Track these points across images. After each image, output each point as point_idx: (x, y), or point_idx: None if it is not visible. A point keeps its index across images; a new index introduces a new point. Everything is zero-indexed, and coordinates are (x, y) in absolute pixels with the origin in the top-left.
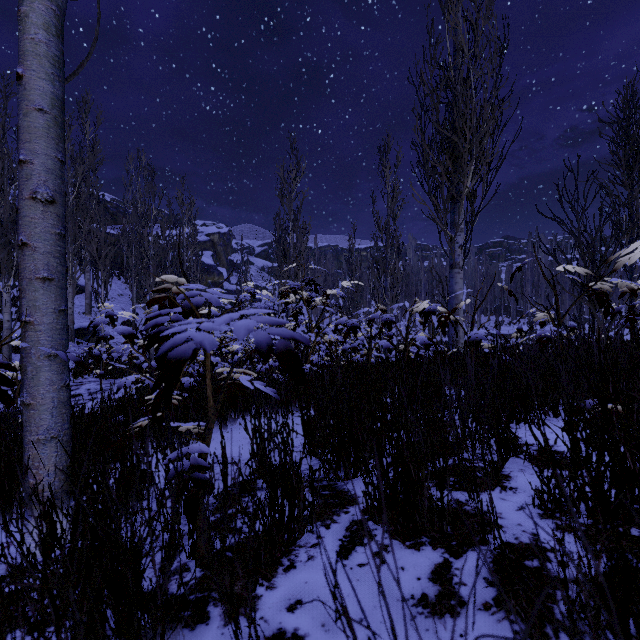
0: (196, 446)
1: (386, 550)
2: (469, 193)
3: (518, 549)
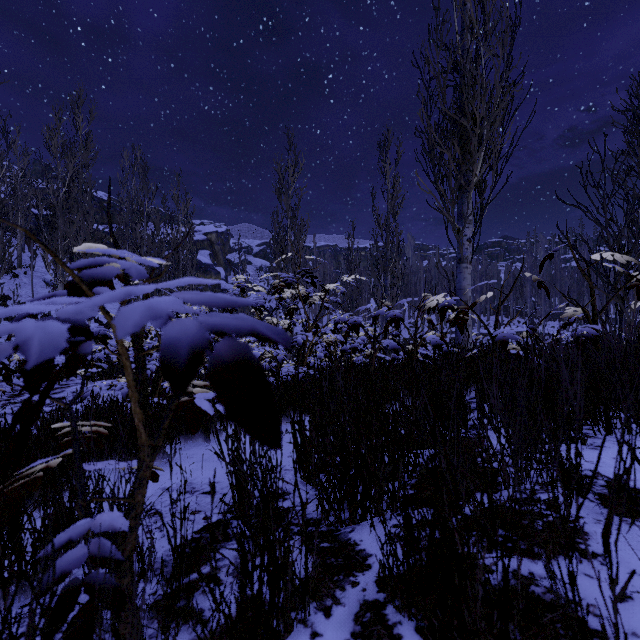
0: (106, 518)
1: None
2: (478, 182)
3: None
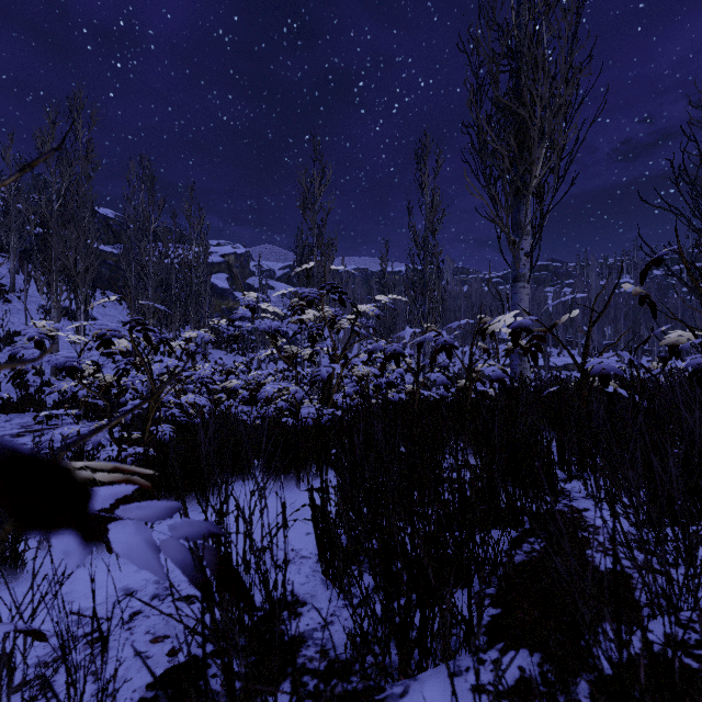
0: None
1: None
2: (537, 186)
3: None
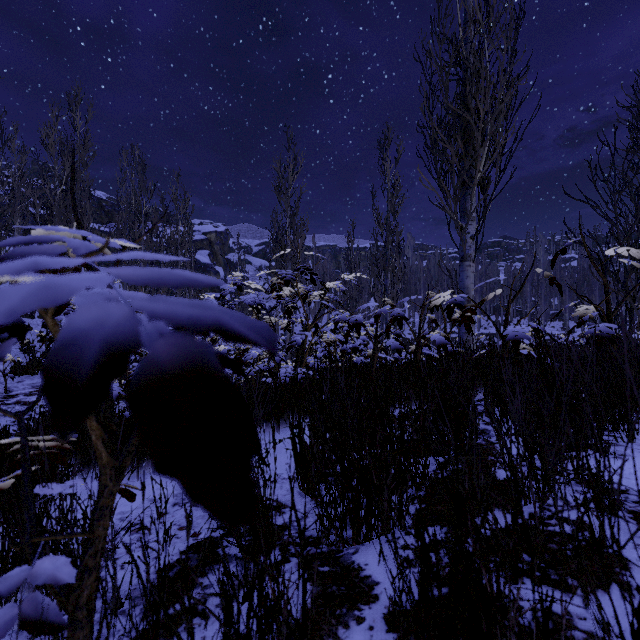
0: (48, 564)
1: None
2: (481, 178)
3: None
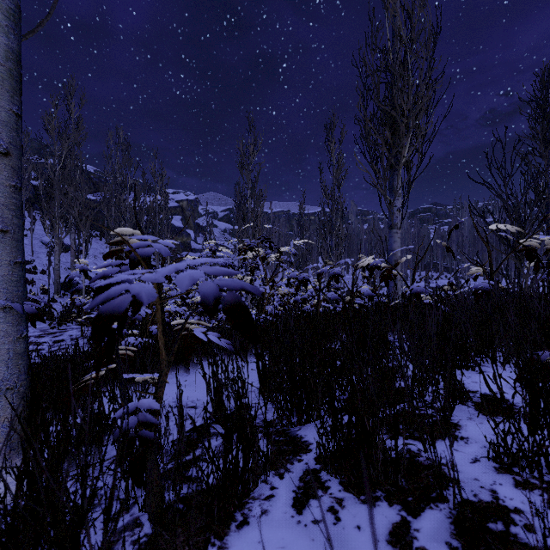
0: (146, 401)
1: (341, 505)
2: (406, 162)
3: (479, 508)
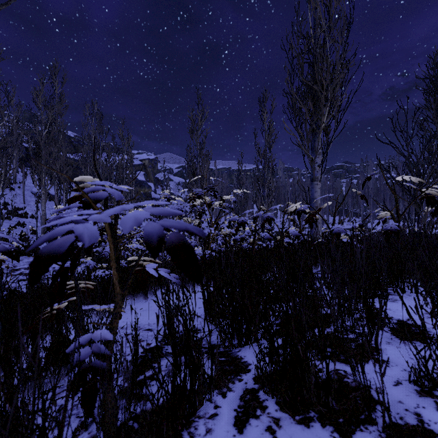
0: (100, 333)
1: (278, 425)
2: (325, 127)
3: (406, 432)
